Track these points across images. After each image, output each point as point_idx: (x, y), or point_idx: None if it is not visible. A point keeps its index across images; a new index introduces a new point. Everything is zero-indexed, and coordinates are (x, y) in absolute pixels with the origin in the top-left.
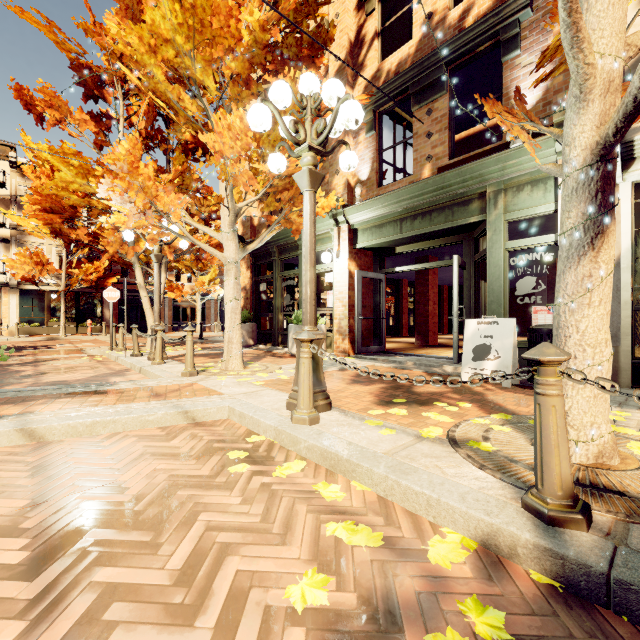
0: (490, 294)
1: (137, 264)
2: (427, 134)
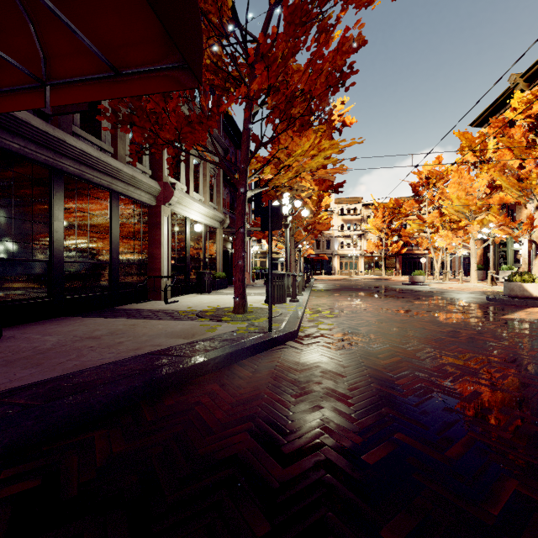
0: None
1: (432, 249)
2: None
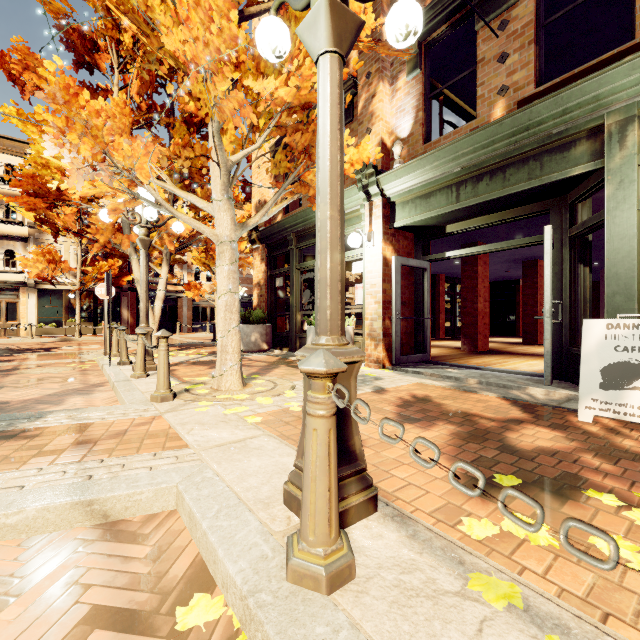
0: (611, 281)
1: (134, 256)
2: (500, 56)
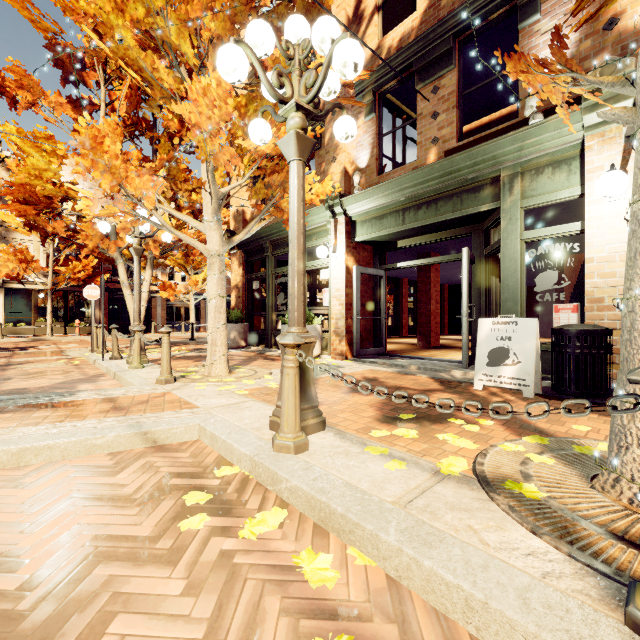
0: (505, 291)
1: (120, 260)
2: (433, 114)
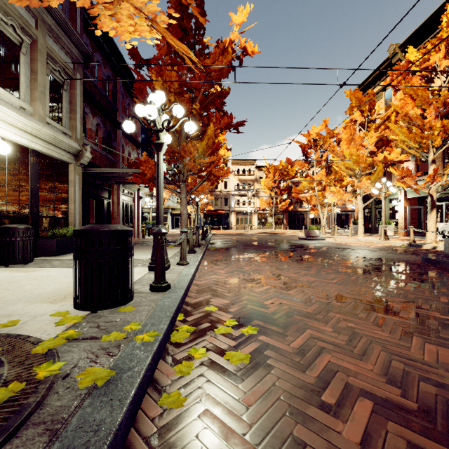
0: None
1: (319, 206)
2: None
